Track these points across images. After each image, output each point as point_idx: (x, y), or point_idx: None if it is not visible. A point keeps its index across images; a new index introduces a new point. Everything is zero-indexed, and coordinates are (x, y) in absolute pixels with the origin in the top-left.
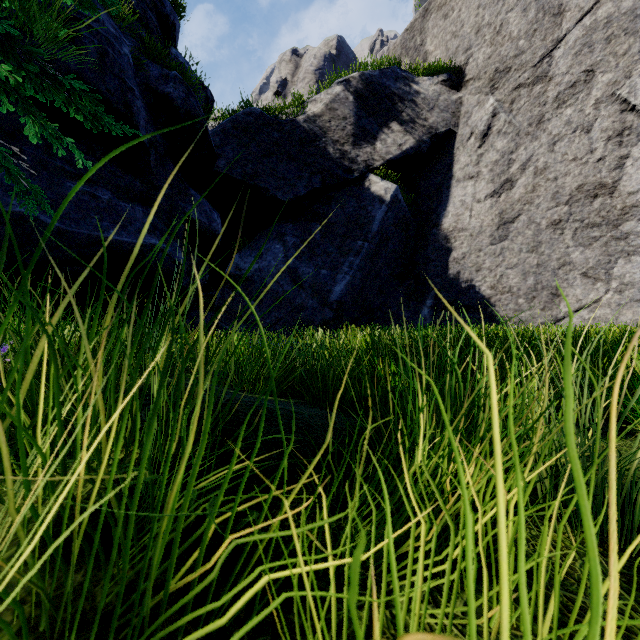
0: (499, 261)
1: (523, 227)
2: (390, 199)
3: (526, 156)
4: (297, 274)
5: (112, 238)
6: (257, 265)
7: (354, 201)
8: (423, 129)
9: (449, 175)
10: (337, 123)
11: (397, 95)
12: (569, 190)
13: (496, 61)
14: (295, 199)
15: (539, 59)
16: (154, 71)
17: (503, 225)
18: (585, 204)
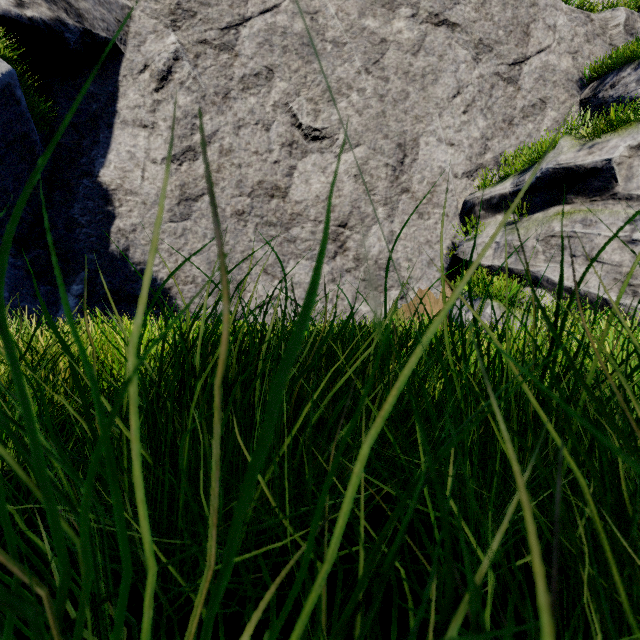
0: (181, 244)
1: (208, 209)
2: None
3: (212, 128)
4: None
5: None
6: None
7: None
8: (68, 7)
9: (111, 108)
10: None
11: None
12: (252, 183)
13: None
14: None
15: (226, 25)
16: None
17: (185, 201)
18: (265, 201)
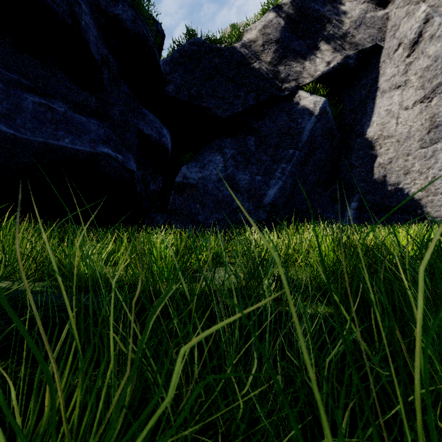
0: (431, 163)
1: None
2: (319, 111)
3: None
4: (235, 181)
5: (67, 146)
6: (201, 174)
7: (285, 115)
8: (350, 46)
9: (374, 88)
10: (270, 47)
11: (325, 17)
12: None
13: None
14: (233, 115)
15: None
16: None
17: (435, 128)
18: None
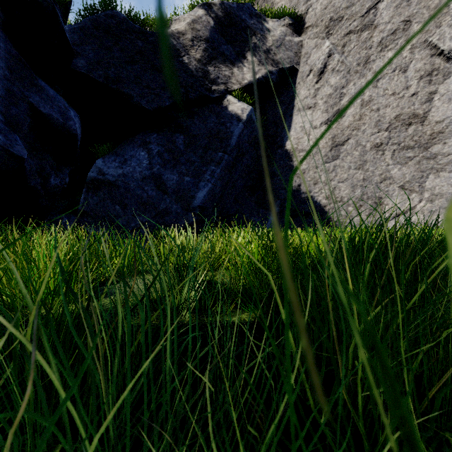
0: (332, 176)
1: (351, 149)
2: (246, 118)
3: (355, 90)
4: (161, 180)
5: None
6: (121, 170)
7: (215, 117)
8: (272, 62)
9: (291, 105)
10: (199, 44)
11: (251, 29)
12: (389, 119)
13: (331, 11)
14: (159, 109)
15: (366, 10)
16: None
17: (335, 147)
18: (401, 130)
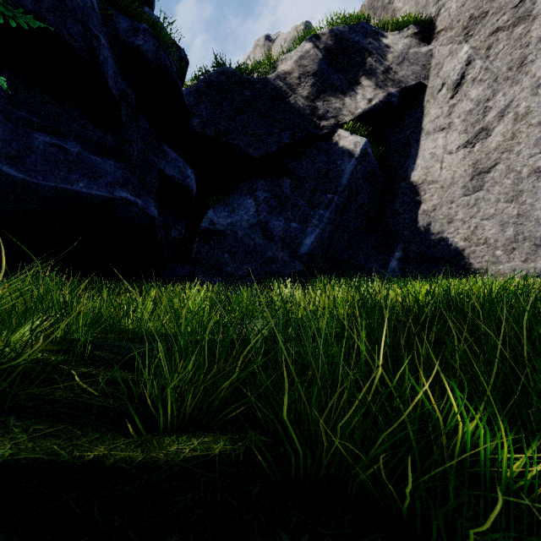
0: (473, 212)
1: (500, 176)
2: (360, 153)
3: (505, 102)
4: (268, 228)
5: (81, 191)
6: (230, 219)
7: (323, 156)
8: (392, 83)
9: (418, 128)
10: (307, 80)
11: (366, 50)
12: None
13: (471, 7)
14: (266, 155)
15: None
16: (124, 23)
17: (477, 175)
18: None
